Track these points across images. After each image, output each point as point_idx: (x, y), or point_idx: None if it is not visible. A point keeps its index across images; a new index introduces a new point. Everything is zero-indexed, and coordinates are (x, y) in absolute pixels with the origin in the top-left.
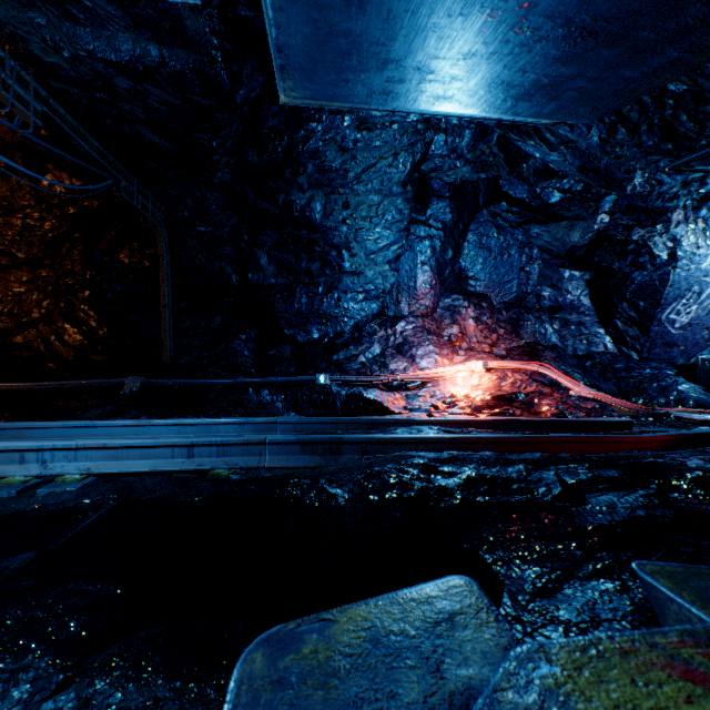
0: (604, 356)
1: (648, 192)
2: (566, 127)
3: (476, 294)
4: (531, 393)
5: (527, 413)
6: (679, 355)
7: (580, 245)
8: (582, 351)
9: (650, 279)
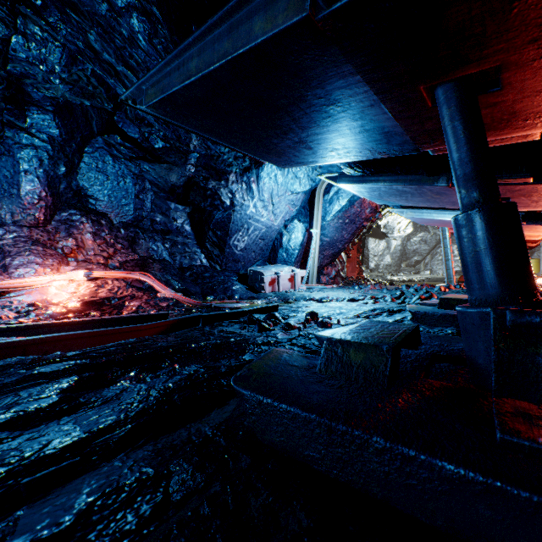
0: (200, 268)
1: (217, 157)
2: (134, 76)
3: (96, 212)
4: (125, 297)
5: (109, 314)
6: (242, 268)
7: (179, 185)
8: (187, 264)
9: (223, 216)
